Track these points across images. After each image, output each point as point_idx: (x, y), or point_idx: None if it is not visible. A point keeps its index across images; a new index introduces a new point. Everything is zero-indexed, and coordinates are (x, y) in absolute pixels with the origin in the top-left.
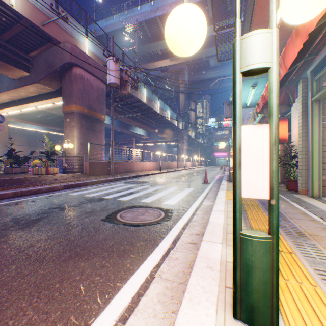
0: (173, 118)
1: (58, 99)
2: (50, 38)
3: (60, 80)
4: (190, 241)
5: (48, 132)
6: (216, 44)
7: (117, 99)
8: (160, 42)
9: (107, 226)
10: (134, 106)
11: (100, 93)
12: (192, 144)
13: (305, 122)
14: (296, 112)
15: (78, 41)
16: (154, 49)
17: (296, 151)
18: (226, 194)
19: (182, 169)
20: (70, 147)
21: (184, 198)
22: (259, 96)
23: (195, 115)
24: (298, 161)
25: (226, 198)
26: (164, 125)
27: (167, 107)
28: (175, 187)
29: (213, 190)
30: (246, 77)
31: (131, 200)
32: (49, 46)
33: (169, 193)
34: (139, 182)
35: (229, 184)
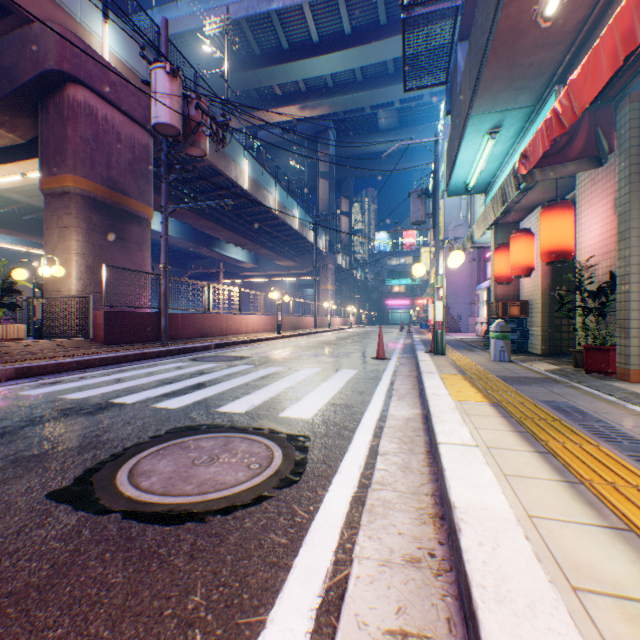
0: (307, 227)
1: (34, 164)
2: (5, 7)
3: (36, 115)
4: (393, 621)
5: (28, 250)
6: (403, 45)
7: (177, 166)
8: (279, 66)
9: (52, 531)
10: (218, 185)
11: (138, 154)
12: (343, 281)
13: (639, 201)
14: (592, 191)
15: (82, 26)
16: (267, 82)
17: (592, 280)
18: (449, 386)
19: (324, 331)
20: (56, 274)
21: (337, 399)
22: (497, 162)
23: (350, 224)
24: (618, 300)
25: (454, 397)
26: (287, 240)
27: (295, 203)
28: (312, 368)
29: (402, 374)
30: (481, 105)
31: (191, 409)
32: (4, 27)
33: (299, 385)
34: (227, 358)
35: (439, 360)
